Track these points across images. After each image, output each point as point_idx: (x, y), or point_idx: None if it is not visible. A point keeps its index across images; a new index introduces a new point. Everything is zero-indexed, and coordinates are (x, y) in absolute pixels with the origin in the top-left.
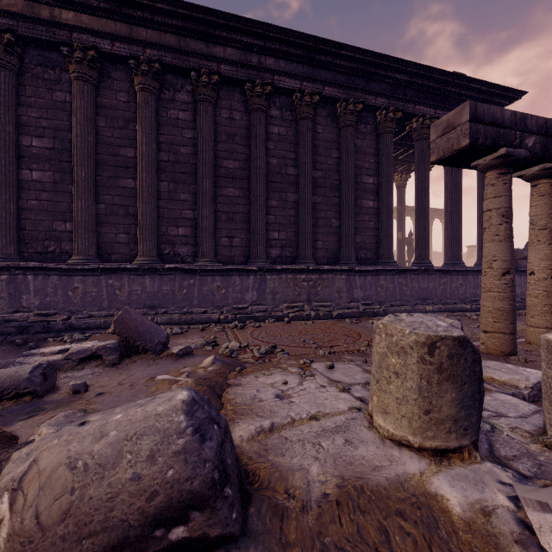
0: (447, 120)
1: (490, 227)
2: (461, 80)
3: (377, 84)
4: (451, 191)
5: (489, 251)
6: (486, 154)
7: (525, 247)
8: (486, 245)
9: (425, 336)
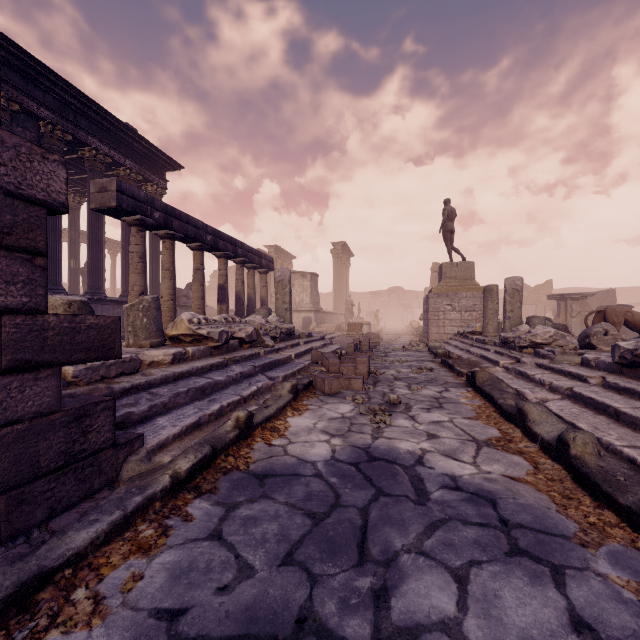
0: (103, 183)
1: (133, 263)
2: (133, 134)
3: (41, 92)
4: (126, 230)
5: (133, 279)
6: (130, 215)
7: (186, 287)
8: (131, 275)
9: (67, 300)
